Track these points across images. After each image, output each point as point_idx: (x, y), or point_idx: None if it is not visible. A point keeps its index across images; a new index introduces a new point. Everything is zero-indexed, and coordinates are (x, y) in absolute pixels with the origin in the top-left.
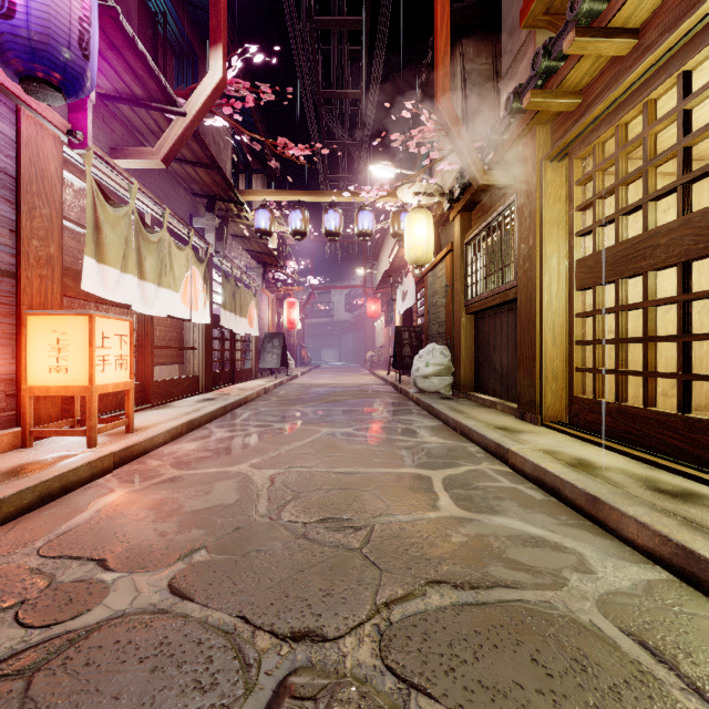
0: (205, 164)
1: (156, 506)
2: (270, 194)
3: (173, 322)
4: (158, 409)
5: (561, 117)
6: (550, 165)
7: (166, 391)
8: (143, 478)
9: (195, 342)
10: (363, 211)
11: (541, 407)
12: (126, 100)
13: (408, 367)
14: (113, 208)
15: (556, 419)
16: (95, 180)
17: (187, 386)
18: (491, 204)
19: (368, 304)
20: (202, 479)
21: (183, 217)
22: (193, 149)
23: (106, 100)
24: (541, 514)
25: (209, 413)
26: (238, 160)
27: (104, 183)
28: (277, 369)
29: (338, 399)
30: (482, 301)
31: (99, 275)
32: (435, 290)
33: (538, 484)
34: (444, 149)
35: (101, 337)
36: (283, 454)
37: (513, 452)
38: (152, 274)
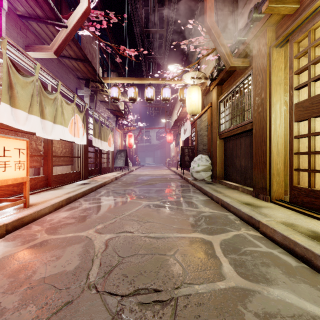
0: (82, 59)
1: (15, 273)
2: (118, 79)
3: (66, 143)
4: (54, 190)
5: (283, 20)
6: (275, 49)
7: (61, 180)
8: (22, 242)
9: (78, 154)
10: (165, 87)
11: (270, 191)
12: (33, 18)
13: (187, 166)
14: (23, 77)
15: (279, 198)
16: (9, 58)
17: (74, 176)
18: (234, 79)
19: (167, 136)
20: (60, 243)
21: (72, 89)
22: (74, 50)
23: (23, 18)
24: (305, 284)
25: (81, 192)
26: (103, 64)
27: (20, 64)
28: (123, 167)
29: (152, 183)
30: (229, 132)
31: (12, 114)
32: (201, 128)
33: (288, 250)
34: (209, 50)
35: (2, 150)
36: (117, 221)
37: (264, 224)
38: (50, 116)
